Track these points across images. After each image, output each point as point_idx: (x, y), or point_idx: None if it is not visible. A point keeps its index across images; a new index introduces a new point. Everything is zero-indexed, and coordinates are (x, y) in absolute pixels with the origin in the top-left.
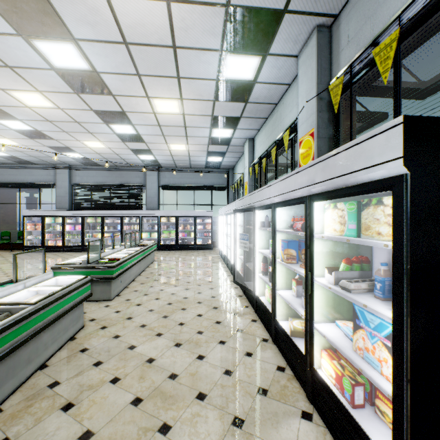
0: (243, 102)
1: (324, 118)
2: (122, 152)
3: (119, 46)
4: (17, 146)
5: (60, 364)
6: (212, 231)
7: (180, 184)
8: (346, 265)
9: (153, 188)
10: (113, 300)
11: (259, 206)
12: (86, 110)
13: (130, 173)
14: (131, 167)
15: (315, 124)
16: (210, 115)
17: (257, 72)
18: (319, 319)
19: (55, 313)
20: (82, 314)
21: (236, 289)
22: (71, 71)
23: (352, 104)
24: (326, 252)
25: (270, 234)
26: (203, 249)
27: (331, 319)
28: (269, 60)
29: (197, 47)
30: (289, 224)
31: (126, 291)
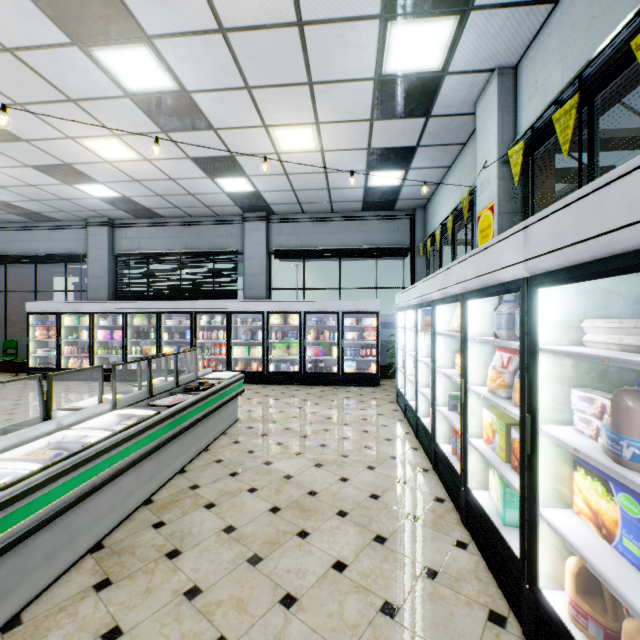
0: None
1: None
2: (181, 174)
3: None
4: None
5: None
6: (377, 345)
7: (311, 247)
8: None
9: (257, 256)
10: None
11: None
12: None
13: (216, 229)
14: (217, 217)
15: None
16: None
17: None
18: None
19: None
20: None
21: None
22: None
23: None
24: None
25: None
26: (359, 385)
27: None
28: None
29: None
30: None
31: None
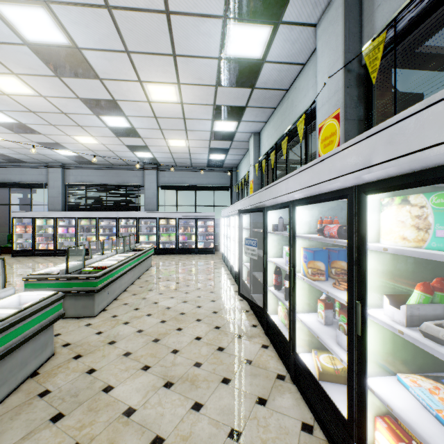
0: (249, 88)
1: (352, 95)
2: (117, 149)
3: (100, 11)
4: (3, 141)
5: (6, 419)
6: (214, 234)
7: (180, 184)
8: (424, 295)
9: (152, 188)
10: (96, 317)
11: (271, 205)
12: (72, 98)
13: (128, 172)
14: (128, 166)
15: (342, 102)
16: (212, 104)
17: (267, 48)
18: (371, 370)
19: (1, 347)
20: (50, 340)
21: (242, 302)
22: (48, 46)
23: (387, 78)
24: (382, 271)
25: (284, 240)
26: (205, 253)
27: (389, 370)
28: (281, 30)
29: (195, 12)
30: (312, 227)
31: (115, 304)
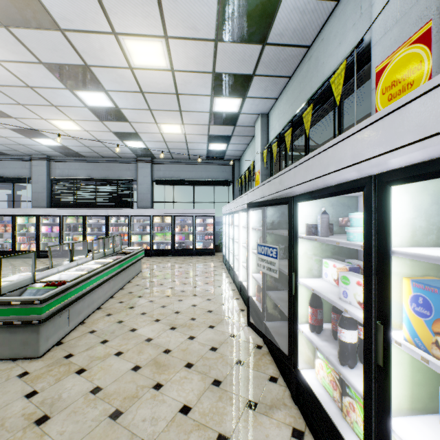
0: (259, 44)
1: None
2: (104, 138)
3: None
4: None
5: None
6: (214, 233)
7: (177, 178)
8: None
9: (145, 183)
10: (42, 358)
11: (308, 192)
12: (34, 63)
13: (119, 165)
14: (120, 158)
15: (439, 6)
16: (210, 71)
17: None
18: None
19: None
20: None
21: (250, 330)
22: None
23: None
24: None
25: (322, 248)
26: (204, 255)
27: None
28: None
29: None
30: (417, 232)
31: (77, 332)
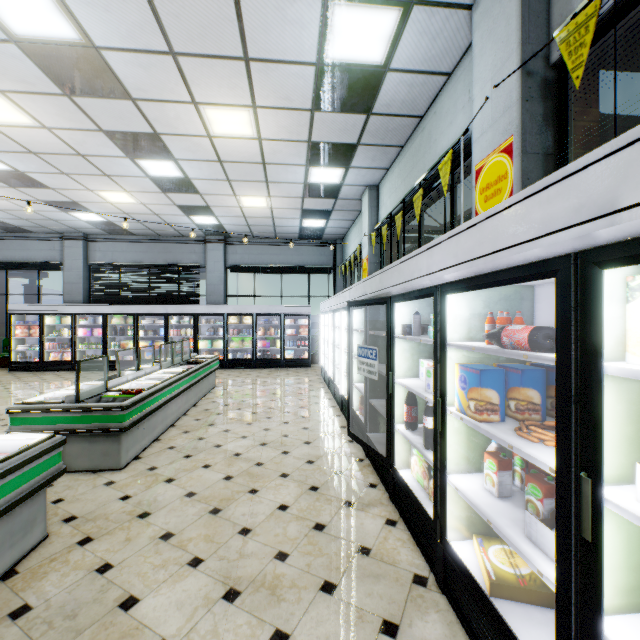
0: (363, 114)
1: (534, 113)
2: (165, 212)
3: None
4: None
5: None
6: (309, 338)
7: (259, 264)
8: None
9: (217, 270)
10: (124, 470)
11: (401, 293)
12: (92, 131)
13: (181, 247)
14: (183, 237)
15: (517, 125)
16: (306, 140)
17: (392, 46)
18: (606, 603)
19: None
20: (40, 514)
21: (352, 445)
22: (48, 44)
23: (591, 85)
24: (627, 413)
25: (420, 349)
26: (296, 367)
27: (639, 602)
28: (416, 16)
29: None
30: (473, 330)
31: (155, 448)
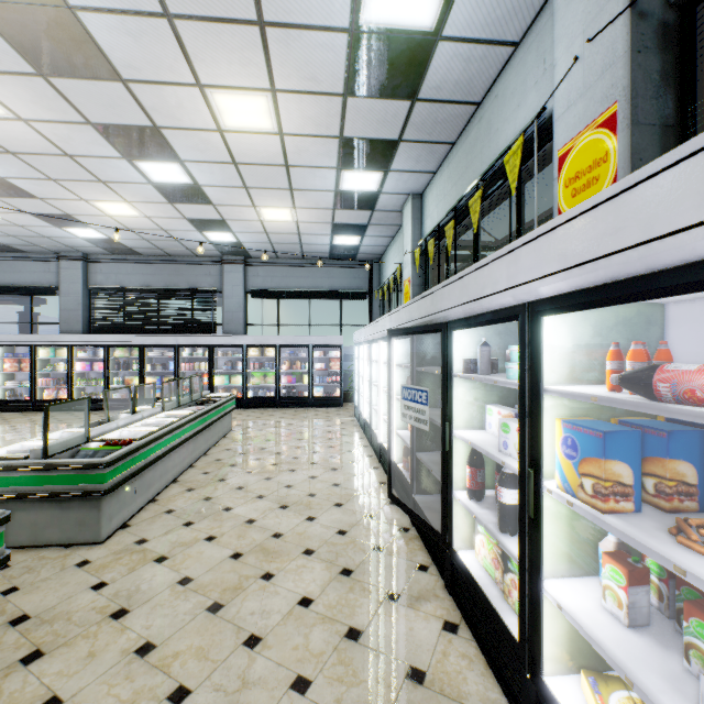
0: (407, 100)
1: (649, 70)
2: (174, 227)
3: None
4: None
5: None
6: (341, 373)
7: (284, 288)
8: None
9: (236, 295)
10: (104, 543)
11: (464, 317)
12: (78, 123)
13: (195, 268)
14: (196, 257)
15: (625, 86)
16: (337, 135)
17: (445, 4)
18: None
19: None
20: None
21: (394, 508)
22: (8, 3)
23: None
24: None
25: (486, 391)
26: (326, 406)
27: None
28: None
29: None
30: (577, 368)
31: (148, 512)
